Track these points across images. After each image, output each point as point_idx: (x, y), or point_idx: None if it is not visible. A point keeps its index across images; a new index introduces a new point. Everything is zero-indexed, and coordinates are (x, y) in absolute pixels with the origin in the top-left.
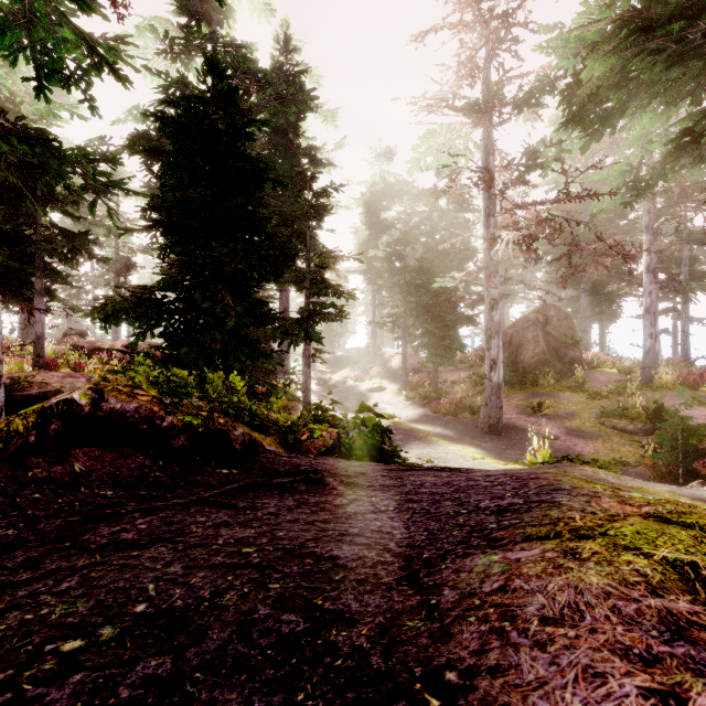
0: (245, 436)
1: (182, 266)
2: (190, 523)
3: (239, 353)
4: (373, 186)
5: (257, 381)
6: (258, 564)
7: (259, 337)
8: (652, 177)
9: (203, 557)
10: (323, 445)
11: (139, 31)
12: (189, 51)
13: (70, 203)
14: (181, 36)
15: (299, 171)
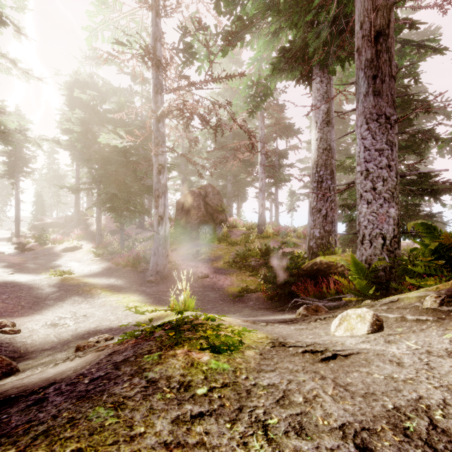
0: None
1: None
2: None
3: None
4: (77, 75)
5: None
6: None
7: None
8: (264, 94)
9: None
10: None
11: None
12: None
13: None
14: None
15: None
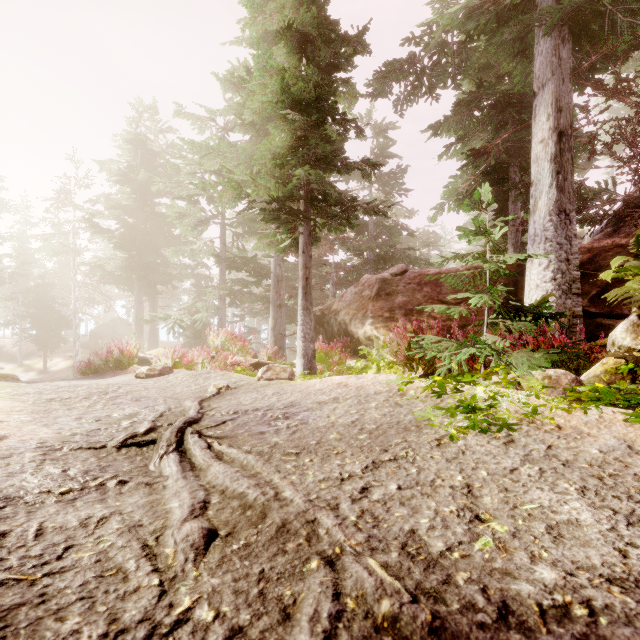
0: None
1: None
2: None
3: None
4: None
5: None
6: None
7: None
8: None
9: None
10: None
11: None
12: None
13: None
14: None
15: None
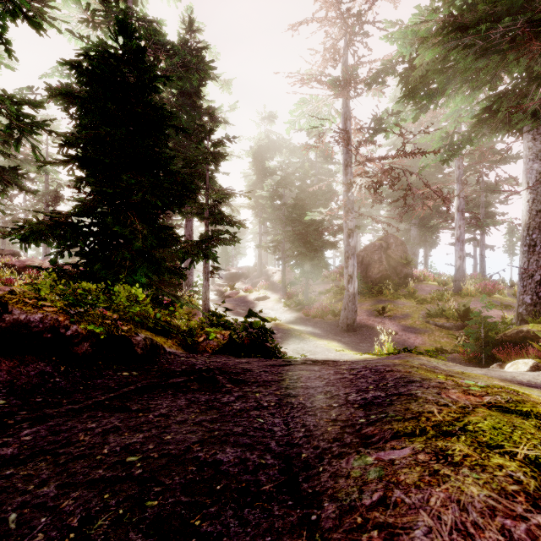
0: (146, 340)
1: (95, 195)
2: (79, 431)
3: (146, 269)
4: (259, 142)
5: (162, 292)
6: (140, 476)
7: (168, 257)
8: (462, 142)
9: (83, 471)
10: (217, 345)
11: (64, 1)
12: (108, 22)
13: (1, 142)
14: (101, 9)
15: (200, 124)
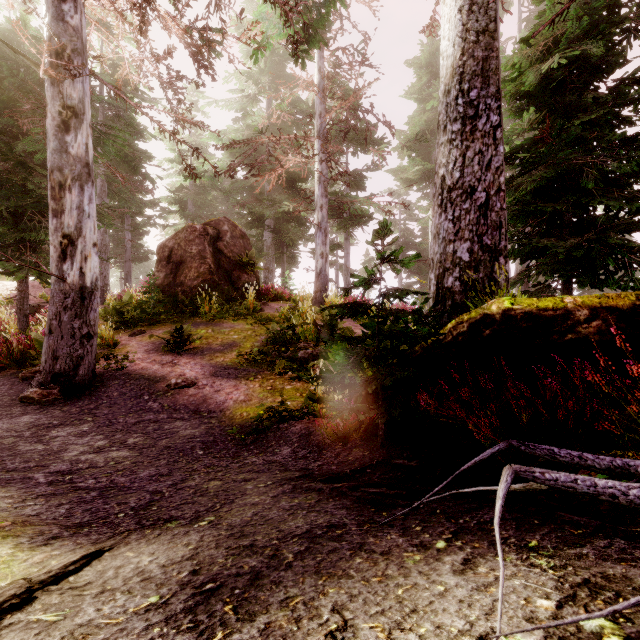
0: None
1: None
2: None
3: None
4: None
5: None
6: None
7: None
8: None
9: None
10: None
11: None
12: None
13: None
14: None
15: None
